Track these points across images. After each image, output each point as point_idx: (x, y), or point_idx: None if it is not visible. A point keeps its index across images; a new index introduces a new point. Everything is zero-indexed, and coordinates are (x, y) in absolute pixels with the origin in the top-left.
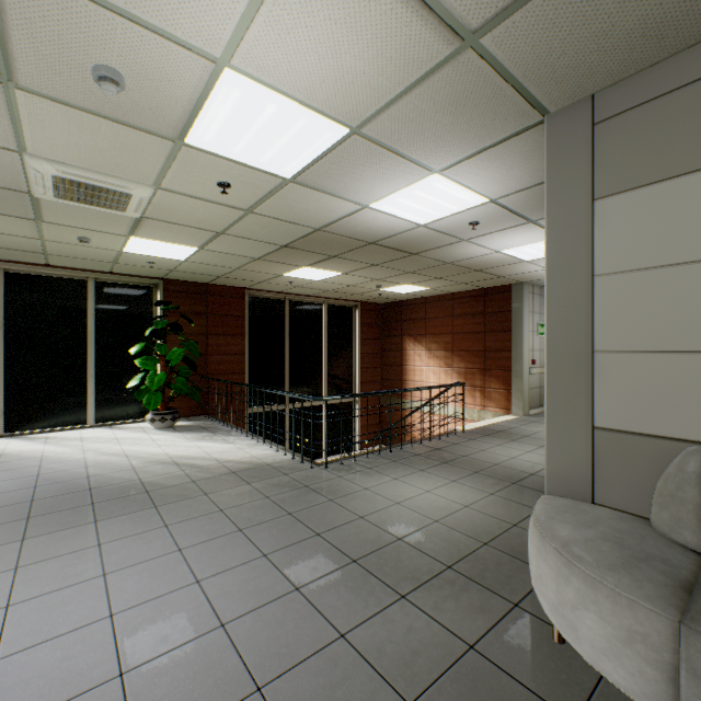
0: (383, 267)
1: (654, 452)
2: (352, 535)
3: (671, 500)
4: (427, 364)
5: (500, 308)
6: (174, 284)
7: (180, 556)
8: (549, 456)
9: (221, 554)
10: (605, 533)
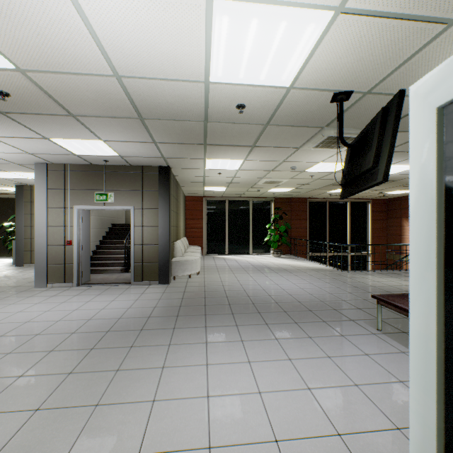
0: (380, 186)
1: None
2: (355, 284)
3: None
4: None
5: None
6: (278, 199)
7: (303, 280)
8: None
9: (315, 281)
10: None
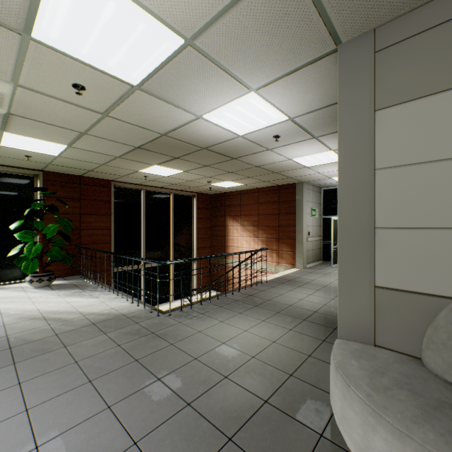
0: (213, 168)
1: (423, 306)
2: (187, 377)
3: (444, 347)
4: (242, 235)
5: (288, 198)
6: (52, 175)
7: (24, 418)
8: (341, 308)
9: (67, 411)
10: (398, 380)
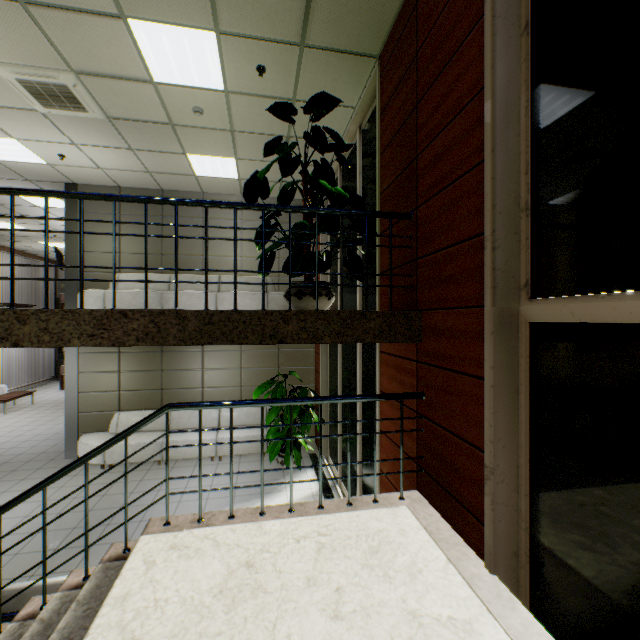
0: None
1: None
2: None
3: None
4: None
5: None
6: (387, 50)
7: None
8: None
9: None
10: None
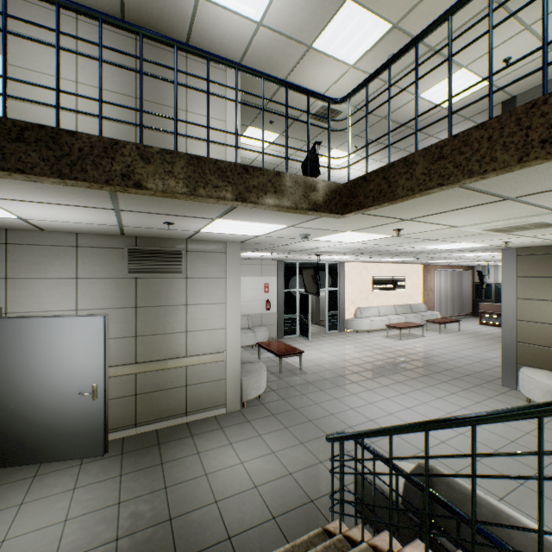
0: None
1: None
2: None
3: None
4: None
5: None
6: None
7: None
8: None
9: None
10: None
